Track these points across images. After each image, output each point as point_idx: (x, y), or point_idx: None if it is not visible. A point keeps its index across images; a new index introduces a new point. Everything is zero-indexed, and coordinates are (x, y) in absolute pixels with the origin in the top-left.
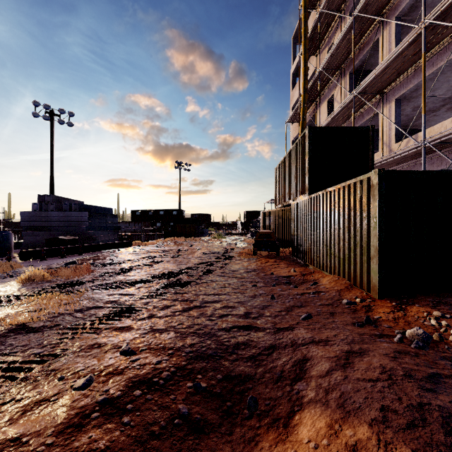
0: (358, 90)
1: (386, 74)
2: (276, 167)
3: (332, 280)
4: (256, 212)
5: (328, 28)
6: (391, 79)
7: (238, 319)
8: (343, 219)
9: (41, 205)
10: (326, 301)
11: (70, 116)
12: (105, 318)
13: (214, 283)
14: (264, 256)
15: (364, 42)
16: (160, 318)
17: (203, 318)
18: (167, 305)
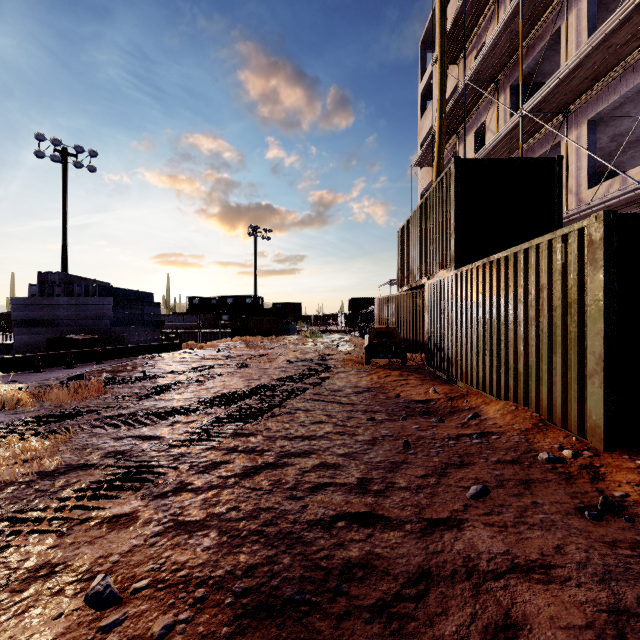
0: (529, 106)
1: (576, 79)
2: (399, 230)
3: (505, 410)
4: (365, 299)
5: (476, 21)
6: (583, 87)
7: (346, 496)
8: (525, 306)
9: (42, 287)
10: (506, 455)
11: (91, 156)
12: (90, 493)
13: (303, 414)
14: (382, 365)
15: (535, 36)
16: (197, 492)
17: (280, 494)
18: (214, 461)
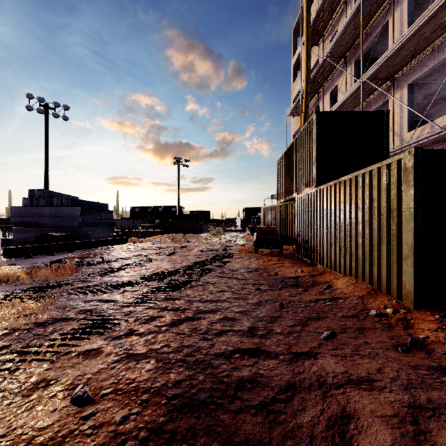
0: (367, 75)
1: (399, 56)
2: (278, 160)
3: (349, 283)
4: (255, 208)
5: (331, 15)
6: (404, 62)
7: (241, 338)
8: (362, 212)
9: (32, 200)
10: (349, 312)
11: (65, 109)
12: (70, 336)
13: (211, 286)
14: (266, 253)
15: (372, 26)
16: (141, 335)
17: (196, 337)
18: (152, 316)
